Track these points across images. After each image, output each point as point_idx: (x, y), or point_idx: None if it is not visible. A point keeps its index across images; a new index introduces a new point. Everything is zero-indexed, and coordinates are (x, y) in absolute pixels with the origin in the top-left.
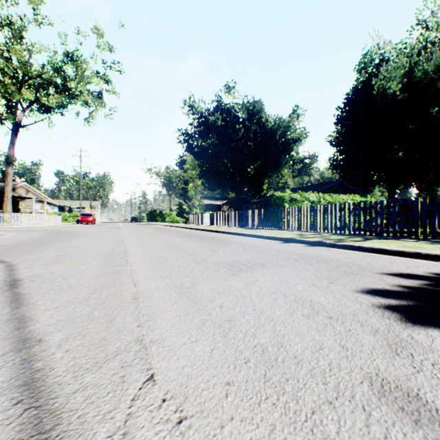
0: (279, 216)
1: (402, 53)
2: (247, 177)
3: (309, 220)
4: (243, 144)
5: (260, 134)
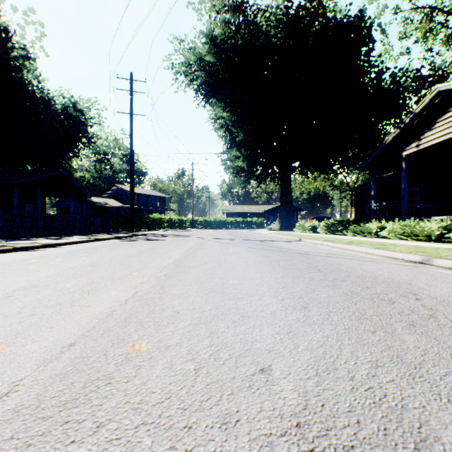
0: None
1: None
2: None
3: None
4: None
5: None
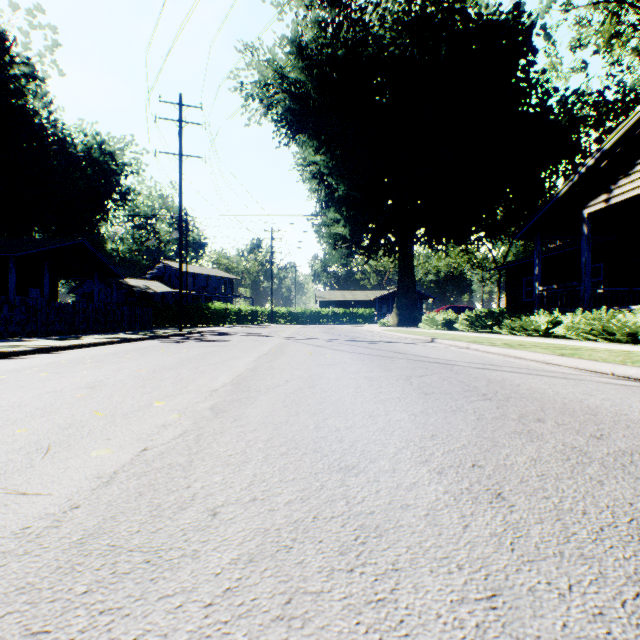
0: None
1: None
2: None
3: None
4: None
5: None
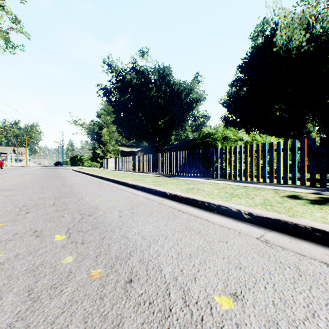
0: (209, 159)
1: (297, 17)
2: (158, 128)
3: (243, 164)
4: (155, 101)
5: (169, 94)
